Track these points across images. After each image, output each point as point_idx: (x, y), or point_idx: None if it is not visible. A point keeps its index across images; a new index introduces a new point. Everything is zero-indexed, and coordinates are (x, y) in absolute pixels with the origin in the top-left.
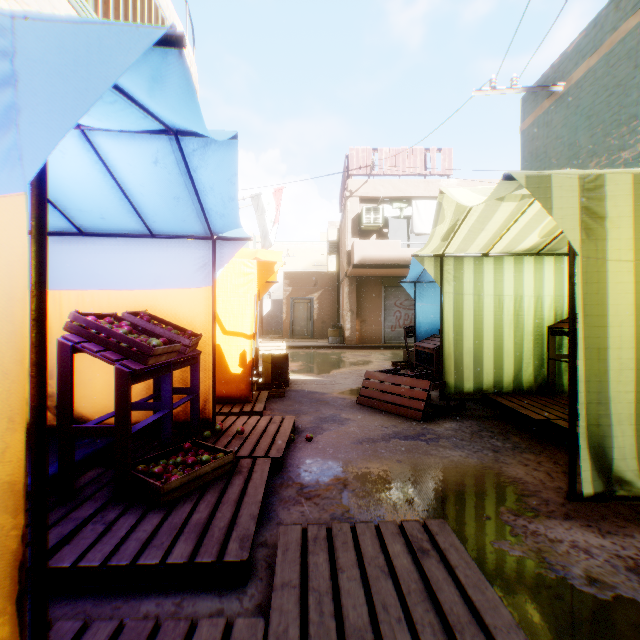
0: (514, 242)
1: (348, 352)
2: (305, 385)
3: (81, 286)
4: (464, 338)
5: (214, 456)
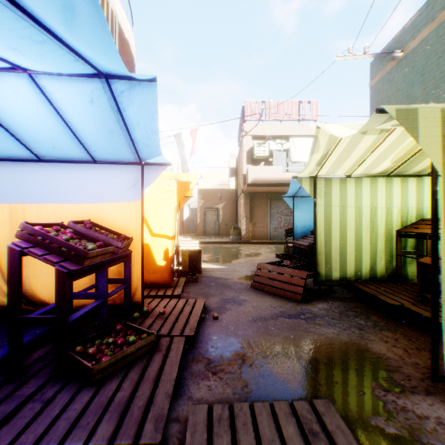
0: (371, 166)
1: (244, 246)
2: (213, 272)
3: (40, 200)
4: (332, 239)
5: (139, 336)
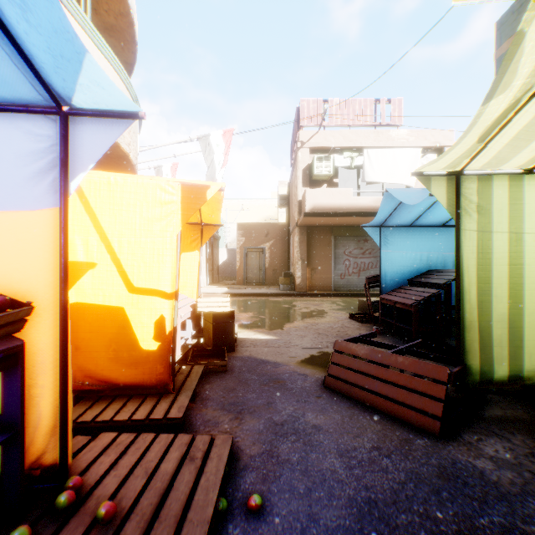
0: None
1: (299, 300)
2: (254, 348)
3: None
4: (492, 299)
5: None
